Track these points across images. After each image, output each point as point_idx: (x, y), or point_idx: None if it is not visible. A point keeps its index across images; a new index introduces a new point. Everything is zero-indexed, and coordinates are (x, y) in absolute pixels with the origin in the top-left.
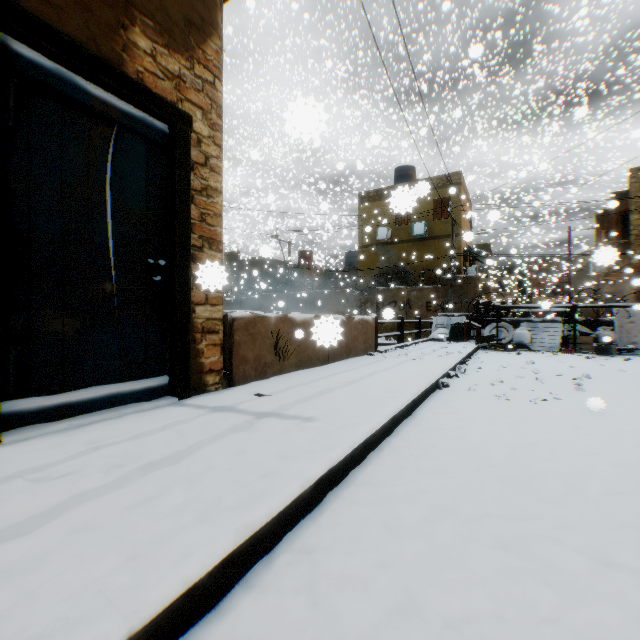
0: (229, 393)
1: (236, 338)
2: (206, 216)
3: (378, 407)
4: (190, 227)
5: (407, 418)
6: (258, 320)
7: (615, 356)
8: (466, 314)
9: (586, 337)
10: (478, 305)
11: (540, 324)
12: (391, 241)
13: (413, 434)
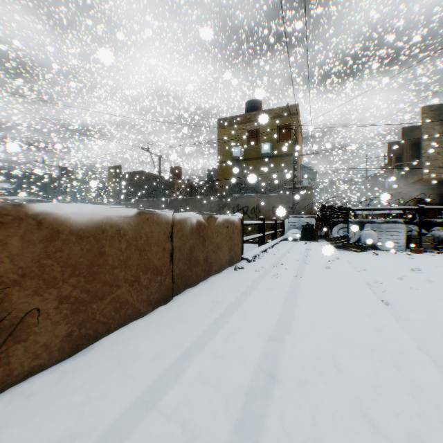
0: None
1: None
2: None
3: None
4: None
5: None
6: None
7: None
8: (313, 216)
9: (427, 237)
10: (322, 208)
11: (384, 225)
12: (244, 158)
13: None
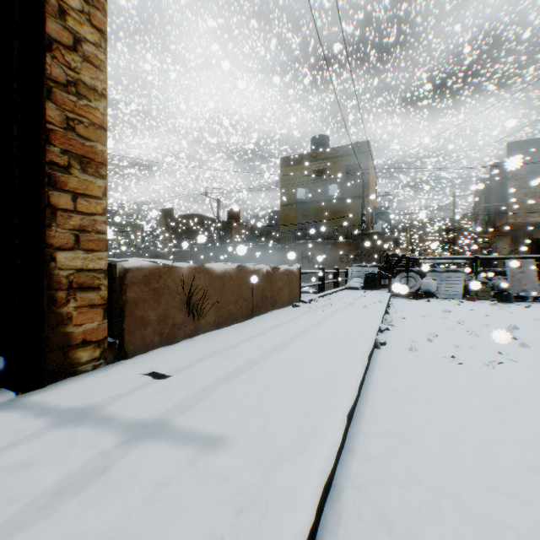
0: (112, 373)
1: (130, 295)
2: (76, 124)
3: (323, 400)
4: (45, 134)
5: (357, 404)
6: (164, 271)
7: (515, 303)
8: (377, 265)
9: (485, 286)
10: (388, 257)
11: (444, 274)
12: (309, 201)
13: (377, 443)
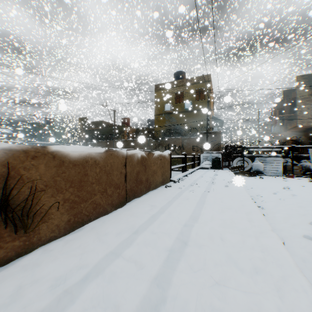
0: None
1: None
2: None
3: None
4: None
5: None
6: None
7: None
8: (220, 152)
9: (297, 166)
10: (226, 147)
11: (268, 158)
12: (172, 112)
13: None
